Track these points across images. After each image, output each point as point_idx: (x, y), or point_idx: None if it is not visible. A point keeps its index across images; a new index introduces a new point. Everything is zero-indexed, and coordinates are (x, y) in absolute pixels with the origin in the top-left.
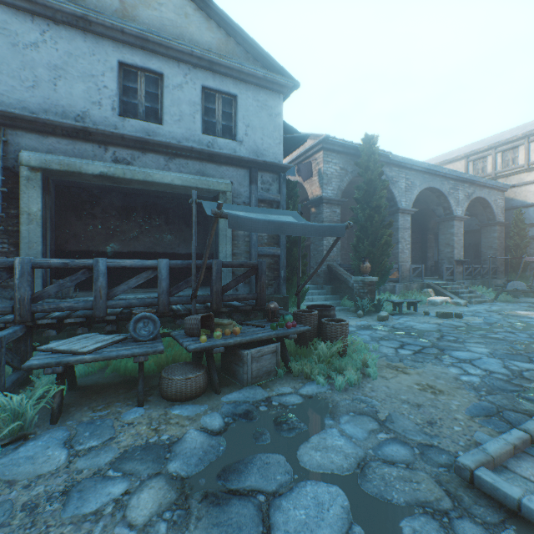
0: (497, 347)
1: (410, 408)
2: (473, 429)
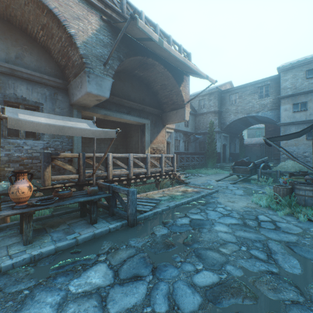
0: (207, 235)
1: (232, 197)
2: (217, 196)
